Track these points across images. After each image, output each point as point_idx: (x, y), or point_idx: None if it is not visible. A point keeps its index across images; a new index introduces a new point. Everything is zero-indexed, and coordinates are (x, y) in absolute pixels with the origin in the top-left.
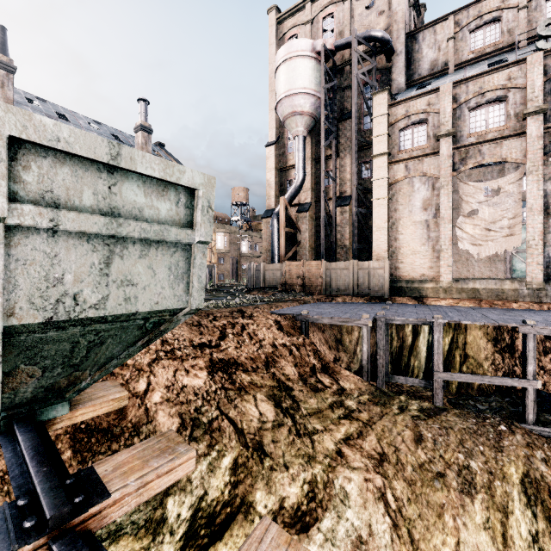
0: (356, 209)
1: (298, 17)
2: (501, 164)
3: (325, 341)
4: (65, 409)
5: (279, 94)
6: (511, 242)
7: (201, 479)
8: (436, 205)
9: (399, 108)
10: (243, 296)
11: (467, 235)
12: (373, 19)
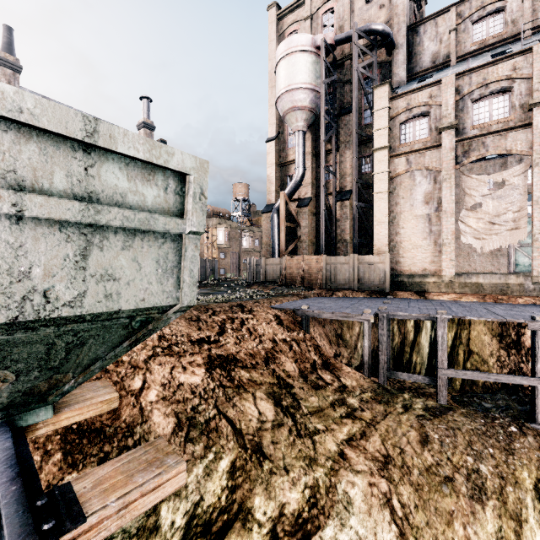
0: (357, 203)
1: (298, 13)
2: (503, 158)
3: (325, 336)
4: (48, 413)
5: (279, 89)
6: (516, 236)
7: (196, 483)
8: (438, 198)
9: (400, 101)
10: (243, 290)
11: (471, 229)
12: (373, 13)
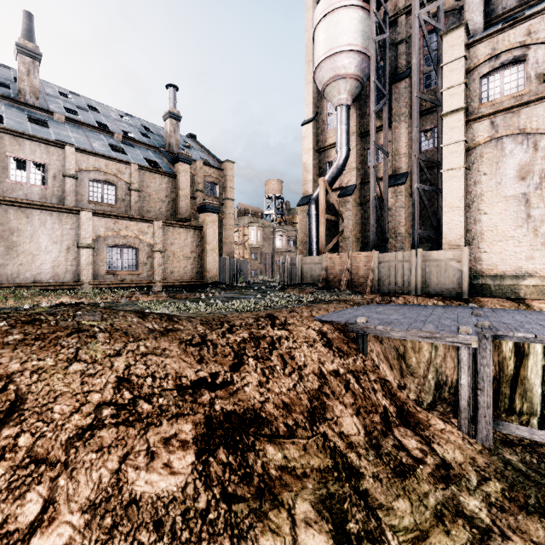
0: (418, 185)
1: None
2: None
3: (384, 356)
4: None
5: (318, 57)
6: None
7: None
8: (541, 171)
9: (480, 46)
10: (275, 294)
11: None
12: None
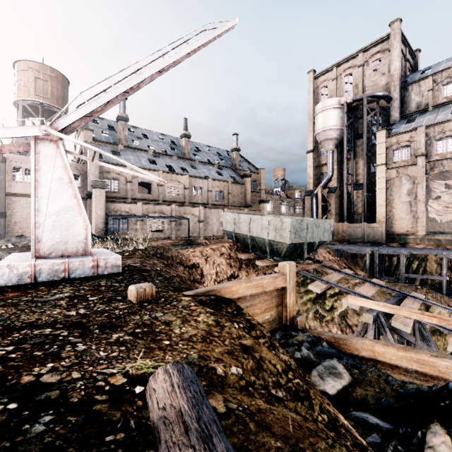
0: (366, 194)
1: (327, 75)
2: None
3: (348, 263)
4: None
5: (317, 129)
6: None
7: None
8: (416, 192)
9: (392, 138)
10: None
11: (434, 210)
12: (378, 78)
